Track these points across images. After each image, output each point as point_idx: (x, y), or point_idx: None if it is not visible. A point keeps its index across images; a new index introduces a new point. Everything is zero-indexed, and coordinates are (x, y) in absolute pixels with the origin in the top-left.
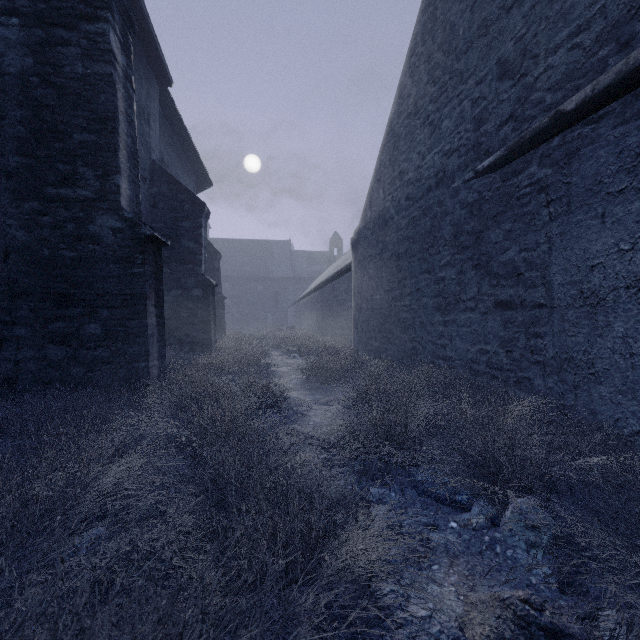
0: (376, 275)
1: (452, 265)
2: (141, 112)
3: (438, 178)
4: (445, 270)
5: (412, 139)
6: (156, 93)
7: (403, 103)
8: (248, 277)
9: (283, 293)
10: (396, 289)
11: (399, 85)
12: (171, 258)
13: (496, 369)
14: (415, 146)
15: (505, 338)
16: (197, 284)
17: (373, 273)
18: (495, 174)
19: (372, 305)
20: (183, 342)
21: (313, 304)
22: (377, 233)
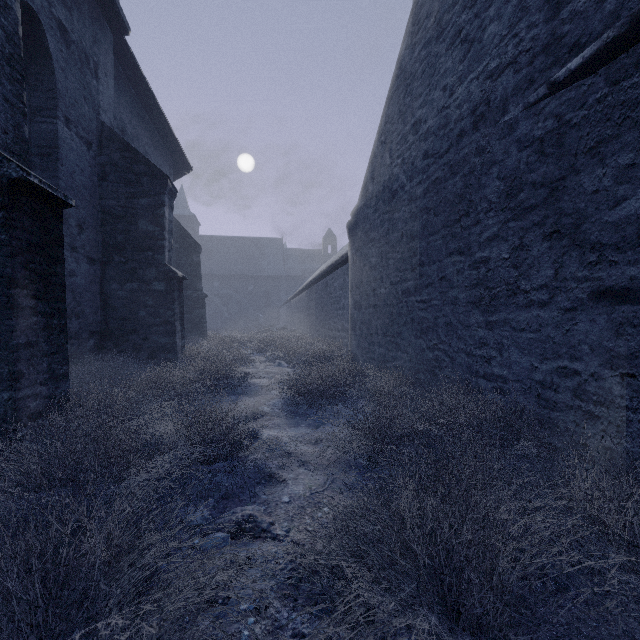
0: (380, 263)
1: (502, 238)
2: (83, 57)
3: (477, 115)
4: (489, 247)
5: (433, 73)
6: (109, 42)
7: (419, 29)
8: (239, 275)
9: (275, 292)
10: (408, 279)
11: (413, 8)
12: (125, 243)
13: (596, 403)
14: (438, 81)
15: (619, 352)
16: (158, 276)
17: (376, 261)
18: (594, 77)
19: (374, 301)
20: (141, 347)
21: (305, 303)
22: (381, 210)
